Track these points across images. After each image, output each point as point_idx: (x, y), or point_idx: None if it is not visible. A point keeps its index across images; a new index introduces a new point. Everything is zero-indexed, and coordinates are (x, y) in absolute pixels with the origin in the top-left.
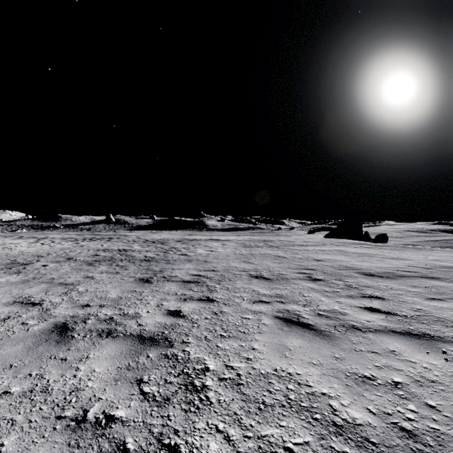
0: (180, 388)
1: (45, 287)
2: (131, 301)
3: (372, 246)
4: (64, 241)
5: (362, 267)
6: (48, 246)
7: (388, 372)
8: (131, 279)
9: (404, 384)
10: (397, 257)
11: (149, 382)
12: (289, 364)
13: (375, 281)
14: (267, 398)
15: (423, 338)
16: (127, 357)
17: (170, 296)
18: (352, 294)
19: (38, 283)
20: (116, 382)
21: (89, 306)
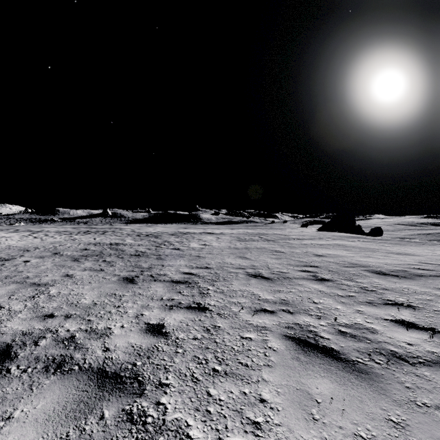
0: None
1: (13, 289)
2: (105, 310)
3: (371, 240)
4: (58, 234)
5: (369, 264)
6: (39, 240)
7: None
8: (114, 279)
9: None
10: (402, 252)
11: None
12: (322, 438)
13: (391, 281)
14: None
15: None
16: (70, 419)
17: (154, 301)
18: (371, 299)
19: (8, 283)
20: None
21: (52, 316)
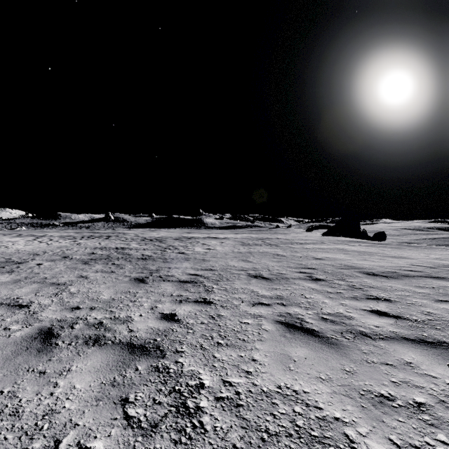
0: (171, 411)
1: (36, 288)
2: (123, 303)
3: (371, 244)
4: (62, 239)
5: (363, 266)
6: (45, 244)
7: (407, 390)
8: (126, 279)
9: (428, 406)
10: (398, 255)
11: (135, 402)
12: (294, 379)
13: (379, 281)
14: (271, 425)
15: (440, 347)
16: (113, 370)
17: (166, 297)
18: (356, 295)
19: (29, 283)
20: (97, 402)
21: (79, 308)
